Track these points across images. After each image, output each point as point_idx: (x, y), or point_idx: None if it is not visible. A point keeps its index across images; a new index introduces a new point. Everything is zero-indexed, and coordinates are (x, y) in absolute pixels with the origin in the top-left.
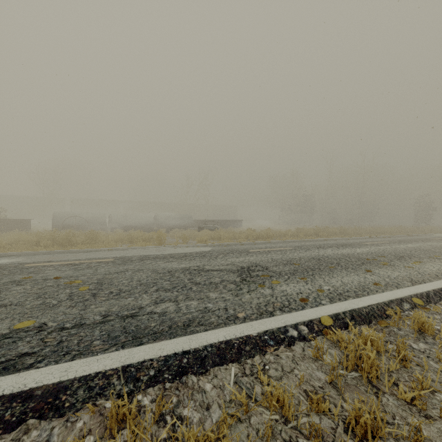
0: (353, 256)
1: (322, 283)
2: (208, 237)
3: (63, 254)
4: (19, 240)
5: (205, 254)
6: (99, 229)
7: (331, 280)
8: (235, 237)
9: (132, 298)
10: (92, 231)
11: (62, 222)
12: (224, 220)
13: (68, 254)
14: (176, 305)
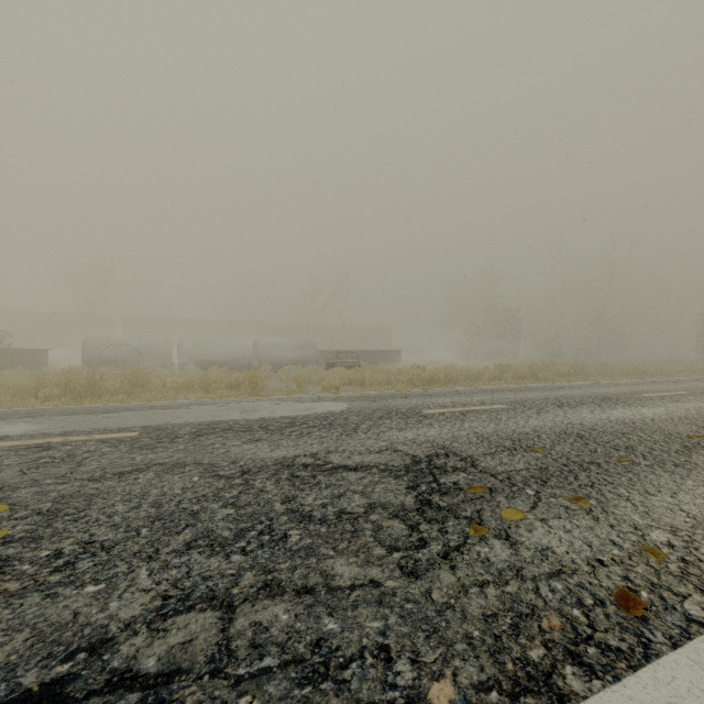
0: (648, 427)
1: (637, 517)
2: (343, 381)
3: (52, 418)
4: (7, 386)
5: (333, 420)
6: (160, 366)
7: (650, 503)
8: (391, 381)
9: (100, 586)
10: (137, 370)
11: (98, 353)
12: (370, 351)
13: (61, 418)
14: (221, 628)
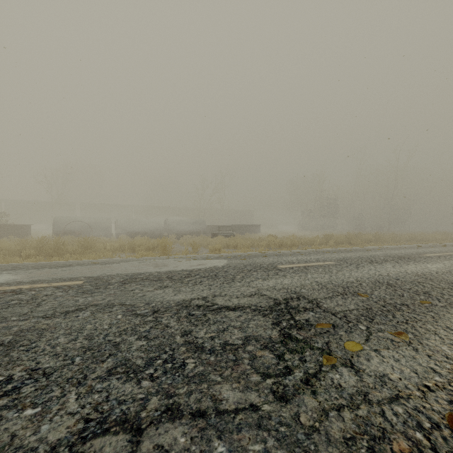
0: (435, 278)
1: (446, 348)
2: (223, 245)
3: (27, 270)
4: (2, 249)
5: (217, 272)
6: (104, 235)
7: (452, 337)
8: (254, 245)
9: (36, 410)
10: (87, 238)
11: (63, 227)
12: (240, 226)
13: (33, 270)
14: (130, 451)
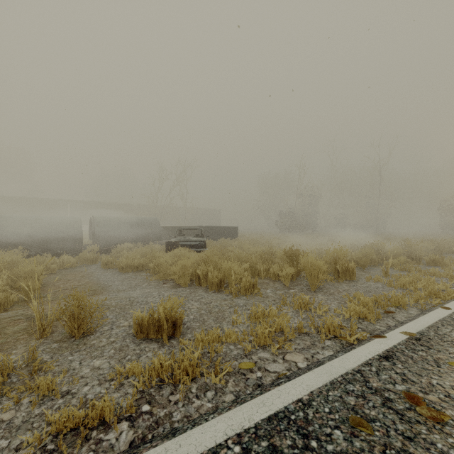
0: None
1: None
2: (188, 278)
3: None
4: None
5: None
6: None
7: None
8: (255, 272)
9: None
10: None
11: None
12: (210, 227)
13: None
14: None
